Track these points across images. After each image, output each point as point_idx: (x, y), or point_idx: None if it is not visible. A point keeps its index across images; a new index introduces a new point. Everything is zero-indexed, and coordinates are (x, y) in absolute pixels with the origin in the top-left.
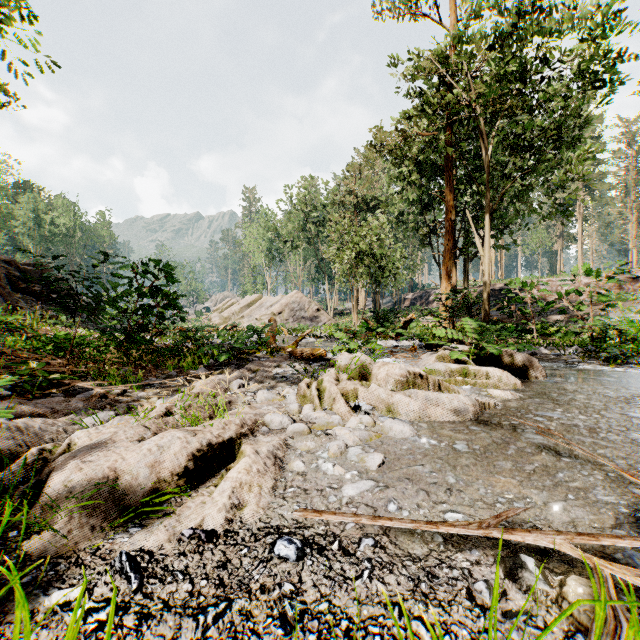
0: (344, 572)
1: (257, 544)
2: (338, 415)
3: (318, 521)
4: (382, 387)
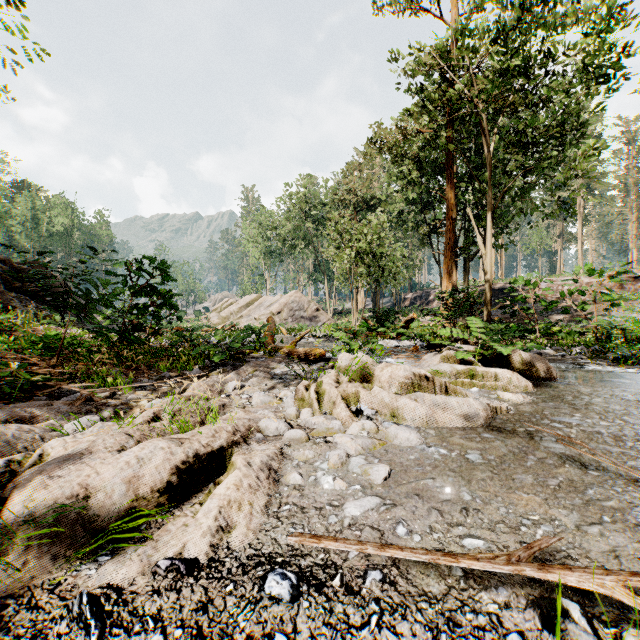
0: (347, 617)
1: (245, 578)
2: (338, 420)
3: (316, 547)
4: (385, 390)
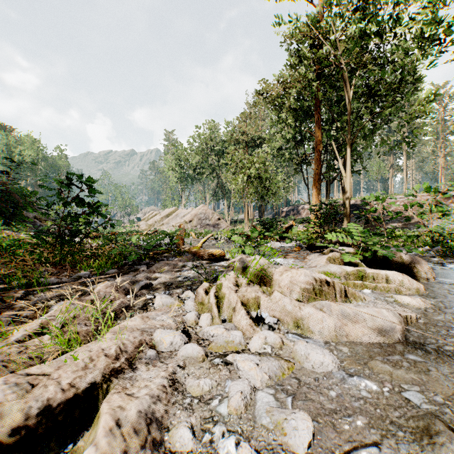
0: None
1: None
2: (239, 331)
3: None
4: (286, 296)
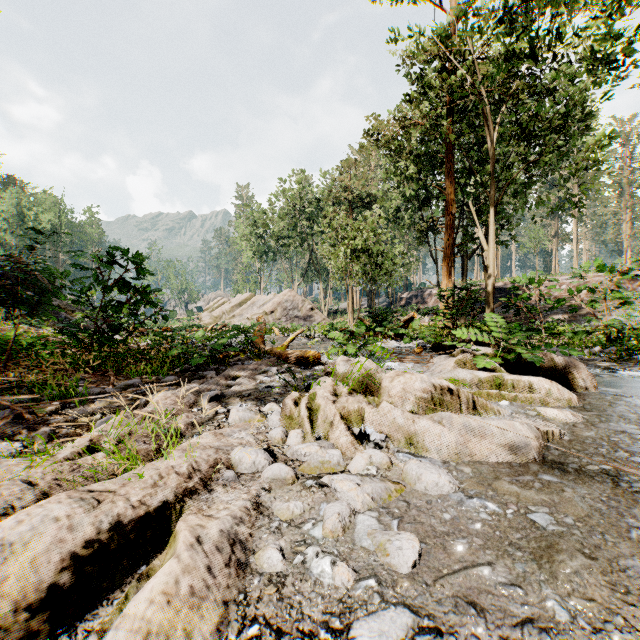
0: None
1: None
2: (337, 449)
3: None
4: (398, 407)
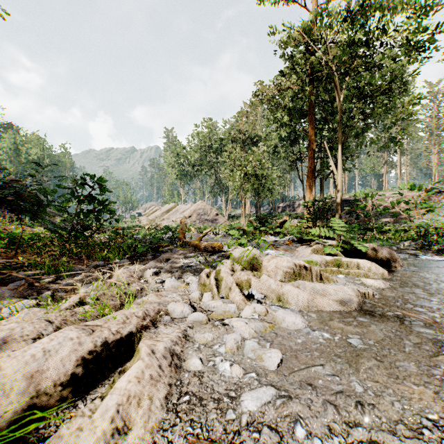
0: None
1: None
2: (234, 304)
3: None
4: (272, 278)
